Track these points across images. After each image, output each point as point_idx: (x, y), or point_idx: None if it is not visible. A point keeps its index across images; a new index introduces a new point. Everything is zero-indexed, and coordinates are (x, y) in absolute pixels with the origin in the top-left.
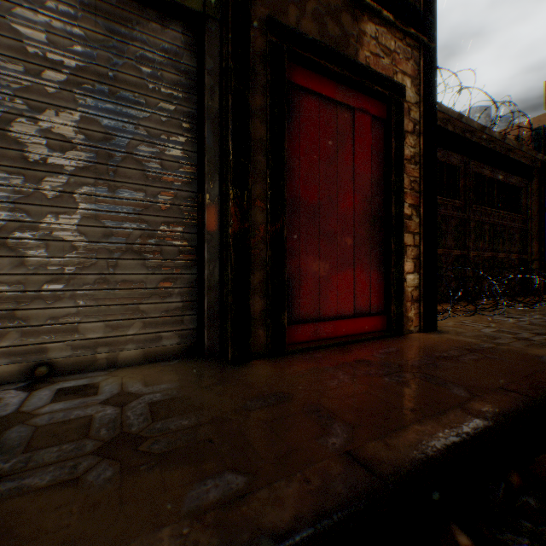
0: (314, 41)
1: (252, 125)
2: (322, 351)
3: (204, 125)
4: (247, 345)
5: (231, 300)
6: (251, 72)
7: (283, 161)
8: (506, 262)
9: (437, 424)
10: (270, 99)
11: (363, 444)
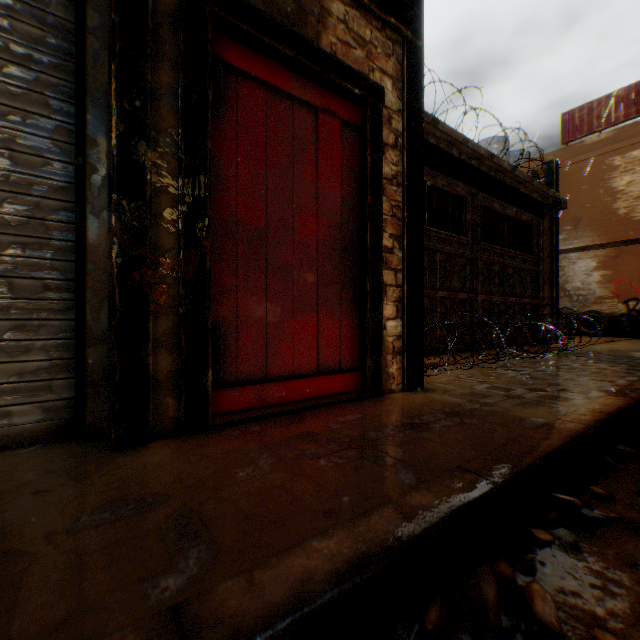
0: (254, 9)
1: (155, 111)
2: (265, 422)
3: (86, 107)
4: (144, 419)
5: (116, 357)
6: (150, 36)
7: (205, 165)
8: (518, 307)
9: (347, 535)
10: (184, 78)
11: (210, 587)
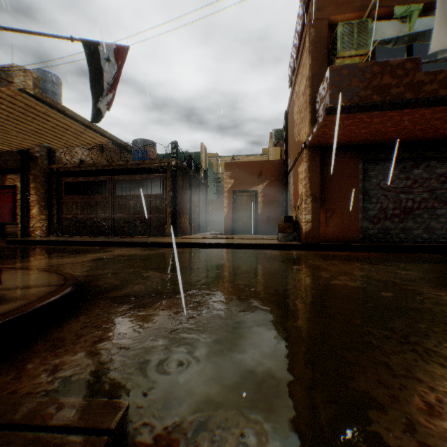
0: None
1: None
2: None
3: None
4: None
5: None
6: None
7: None
8: (146, 219)
9: None
10: None
11: None
